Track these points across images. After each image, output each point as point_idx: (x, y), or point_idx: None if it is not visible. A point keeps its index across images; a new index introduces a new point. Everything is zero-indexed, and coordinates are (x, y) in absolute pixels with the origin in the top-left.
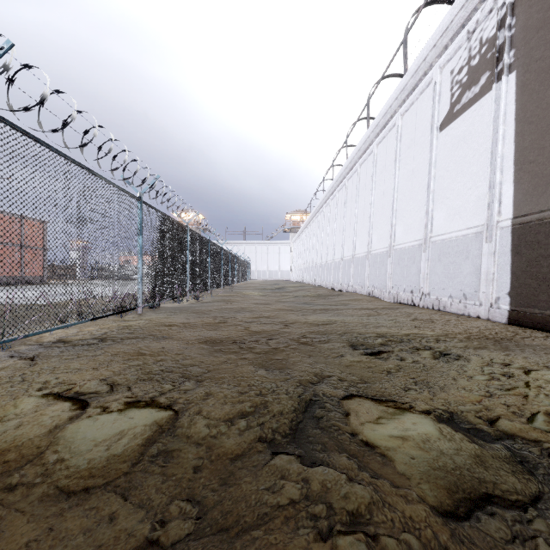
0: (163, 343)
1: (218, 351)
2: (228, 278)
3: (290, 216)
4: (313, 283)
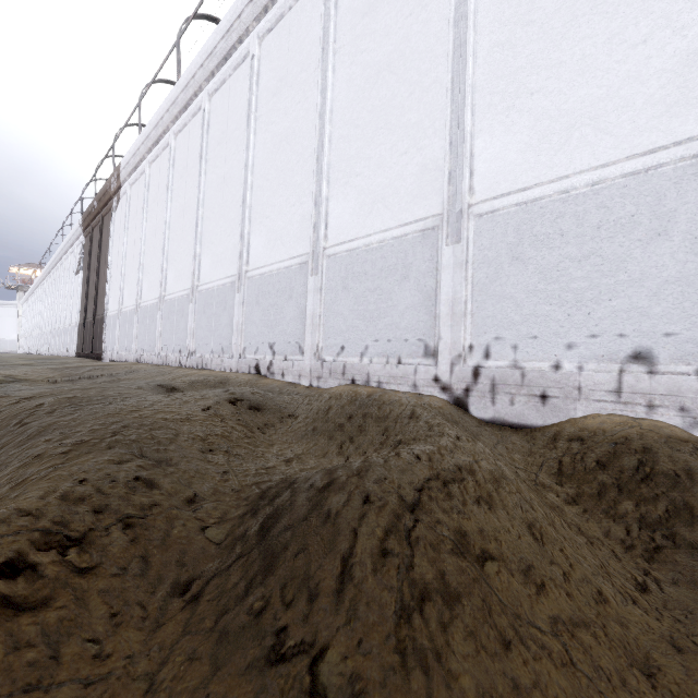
0: None
1: None
2: None
3: (18, 270)
4: (36, 352)
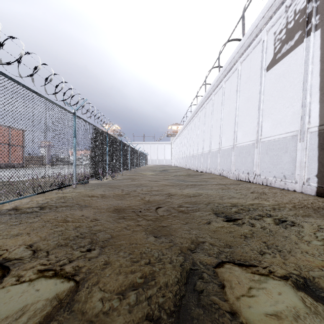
0: (84, 211)
1: (121, 218)
2: (133, 164)
3: (171, 127)
4: (184, 167)
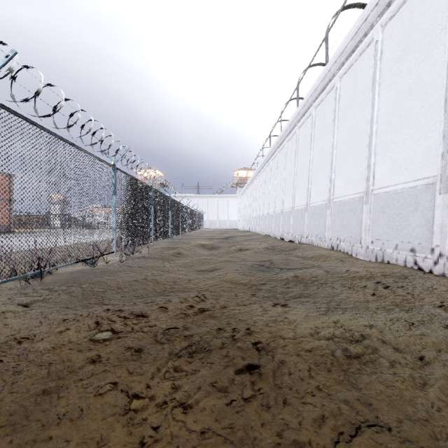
0: None
1: None
2: (178, 228)
3: (238, 172)
4: (260, 232)
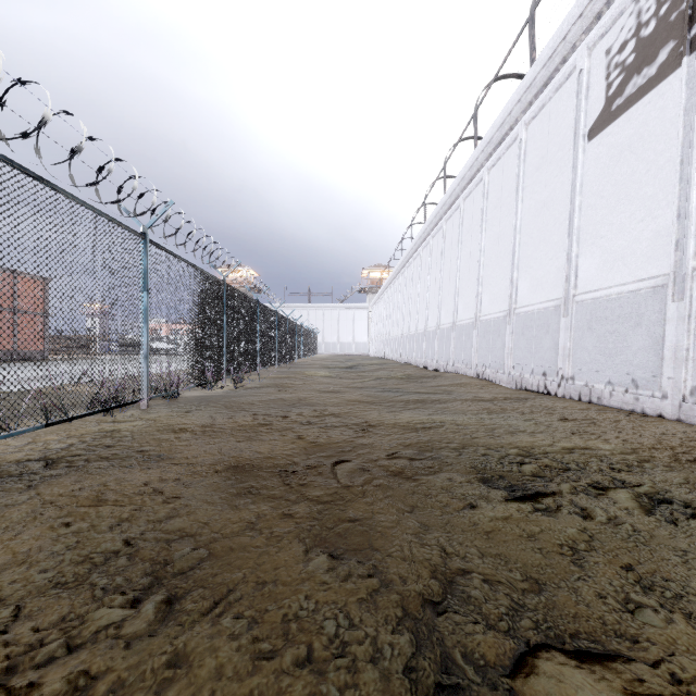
0: (152, 472)
1: (244, 494)
2: (285, 353)
3: (368, 272)
4: (398, 359)
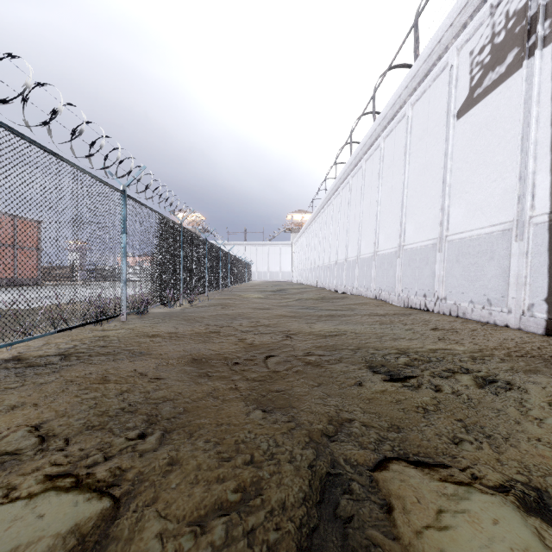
0: (137, 363)
1: (203, 376)
2: (227, 280)
3: (292, 216)
4: (315, 284)
